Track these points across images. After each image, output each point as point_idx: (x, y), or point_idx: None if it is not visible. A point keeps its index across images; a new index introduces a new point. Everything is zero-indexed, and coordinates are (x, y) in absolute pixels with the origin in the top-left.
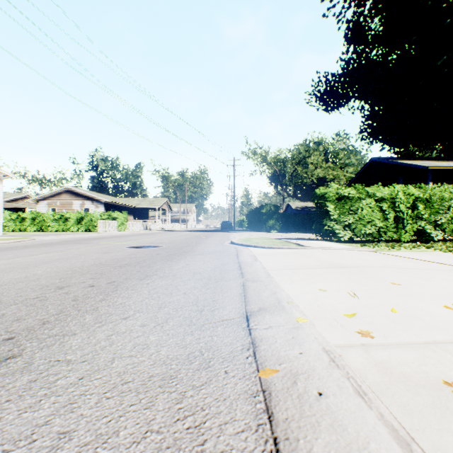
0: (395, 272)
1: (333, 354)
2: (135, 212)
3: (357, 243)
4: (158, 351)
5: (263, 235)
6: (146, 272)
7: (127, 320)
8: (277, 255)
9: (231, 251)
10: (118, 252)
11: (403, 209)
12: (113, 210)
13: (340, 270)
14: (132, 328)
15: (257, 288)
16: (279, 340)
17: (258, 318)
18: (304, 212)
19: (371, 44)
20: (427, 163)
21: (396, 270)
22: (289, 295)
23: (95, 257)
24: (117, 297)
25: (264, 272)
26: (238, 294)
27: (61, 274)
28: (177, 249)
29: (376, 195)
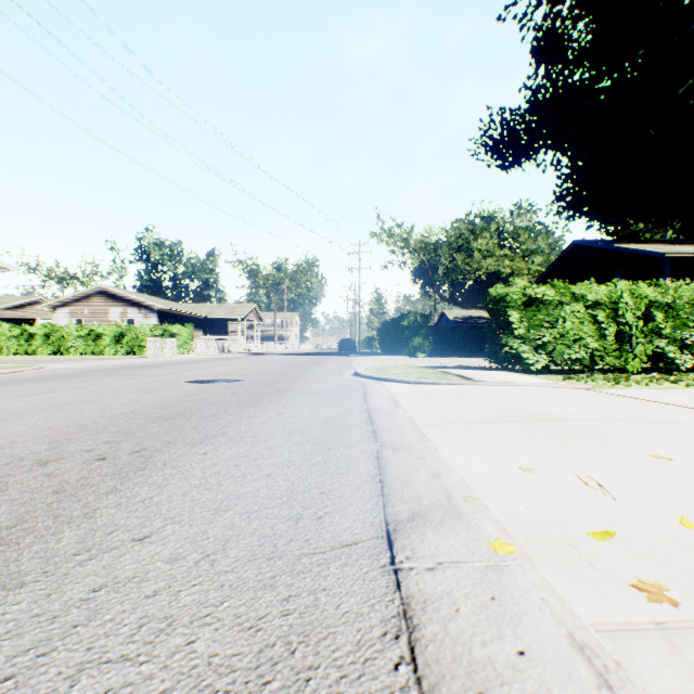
0: (646, 431)
1: (601, 661)
2: (206, 325)
3: (556, 375)
4: (189, 641)
5: (405, 361)
6: (206, 428)
7: (143, 545)
8: (432, 396)
9: (355, 389)
10: (169, 390)
11: (631, 319)
12: (172, 322)
13: (547, 426)
14: (149, 566)
15: (403, 464)
16: (463, 606)
17: (412, 540)
18: (466, 325)
19: (574, 62)
20: (662, 249)
21: (643, 425)
22: (465, 481)
23: (127, 401)
24: (141, 485)
25: (413, 430)
26: (370, 477)
27: (56, 433)
28: (266, 385)
29: (587, 297)
